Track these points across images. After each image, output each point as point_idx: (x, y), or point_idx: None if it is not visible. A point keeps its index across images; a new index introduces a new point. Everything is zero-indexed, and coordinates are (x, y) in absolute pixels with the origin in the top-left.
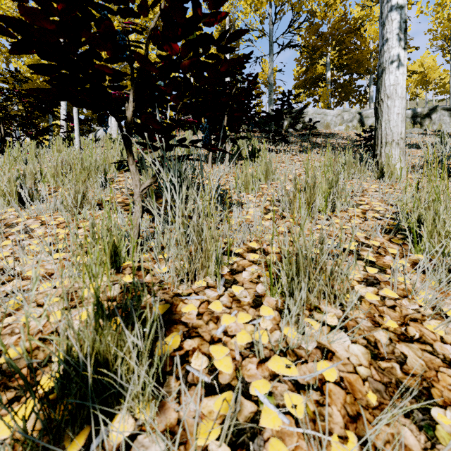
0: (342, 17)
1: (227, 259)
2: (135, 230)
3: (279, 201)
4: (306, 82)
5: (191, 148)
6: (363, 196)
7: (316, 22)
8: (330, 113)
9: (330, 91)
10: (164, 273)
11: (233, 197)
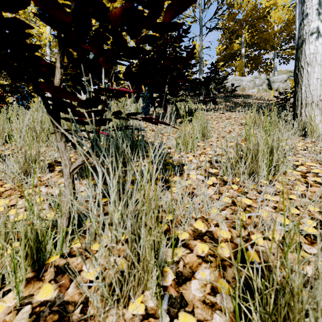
0: (253, 7)
1: (172, 257)
2: (64, 217)
3: (218, 162)
4: (226, 56)
5: (130, 118)
6: (295, 155)
7: (234, 12)
8: (245, 79)
9: (244, 63)
10: (93, 279)
11: (174, 157)
